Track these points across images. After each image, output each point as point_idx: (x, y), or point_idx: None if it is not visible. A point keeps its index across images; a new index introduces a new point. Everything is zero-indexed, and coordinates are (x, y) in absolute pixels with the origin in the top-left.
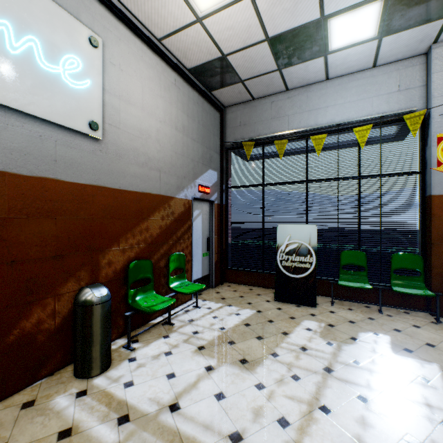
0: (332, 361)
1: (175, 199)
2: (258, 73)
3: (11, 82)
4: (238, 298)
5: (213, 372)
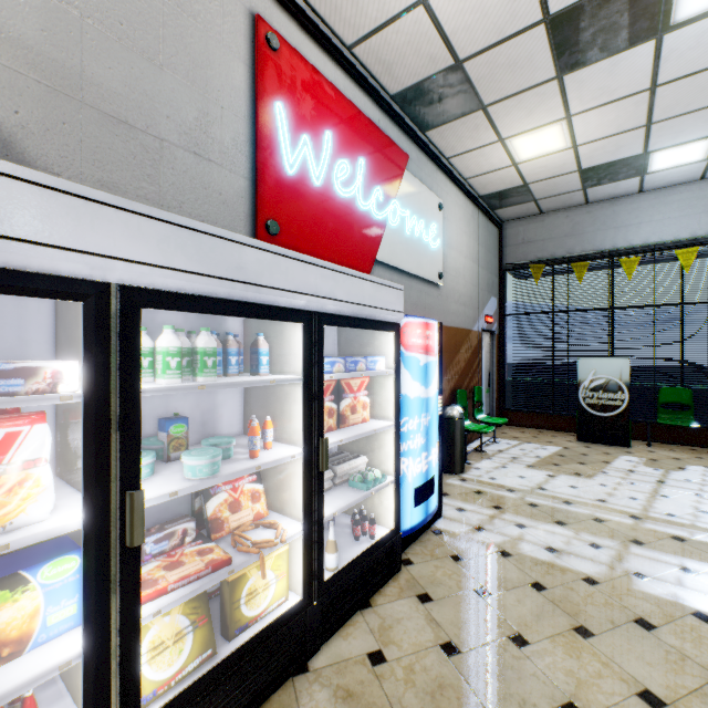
0: (662, 478)
1: (472, 332)
2: (557, 193)
3: (415, 257)
4: (532, 438)
5: (556, 477)
